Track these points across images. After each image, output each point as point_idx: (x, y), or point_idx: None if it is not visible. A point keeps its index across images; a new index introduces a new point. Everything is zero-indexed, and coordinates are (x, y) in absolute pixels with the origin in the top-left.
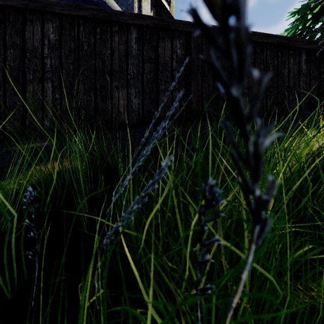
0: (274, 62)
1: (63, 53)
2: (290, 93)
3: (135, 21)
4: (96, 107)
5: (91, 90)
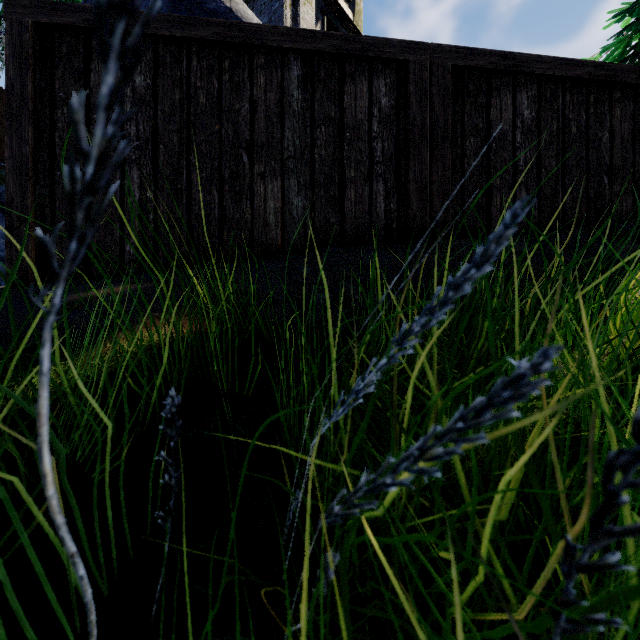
0: (581, 117)
1: (159, 112)
2: (614, 180)
3: (299, 44)
4: (222, 215)
5: (213, 182)
